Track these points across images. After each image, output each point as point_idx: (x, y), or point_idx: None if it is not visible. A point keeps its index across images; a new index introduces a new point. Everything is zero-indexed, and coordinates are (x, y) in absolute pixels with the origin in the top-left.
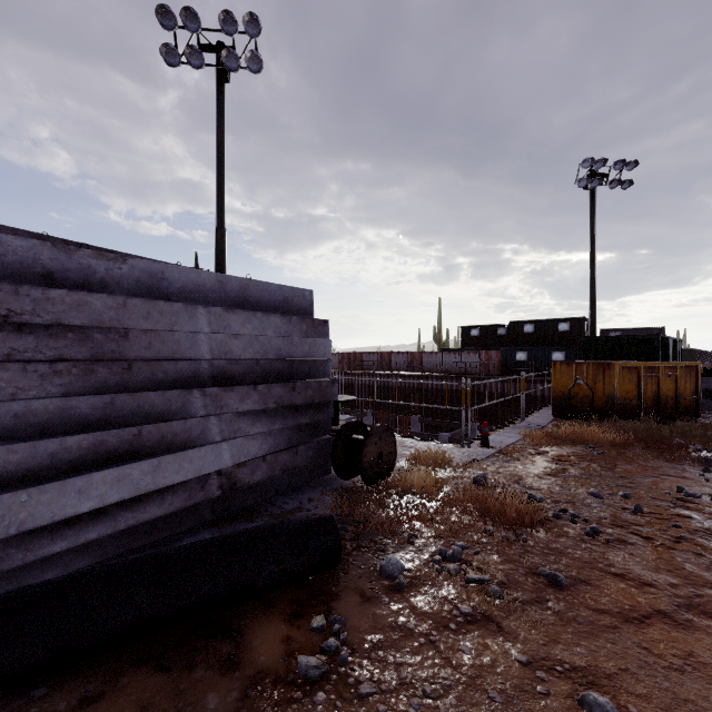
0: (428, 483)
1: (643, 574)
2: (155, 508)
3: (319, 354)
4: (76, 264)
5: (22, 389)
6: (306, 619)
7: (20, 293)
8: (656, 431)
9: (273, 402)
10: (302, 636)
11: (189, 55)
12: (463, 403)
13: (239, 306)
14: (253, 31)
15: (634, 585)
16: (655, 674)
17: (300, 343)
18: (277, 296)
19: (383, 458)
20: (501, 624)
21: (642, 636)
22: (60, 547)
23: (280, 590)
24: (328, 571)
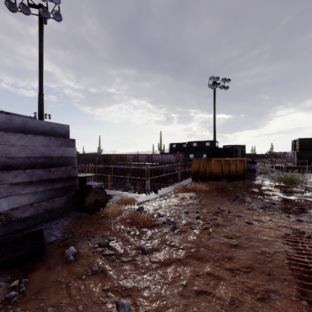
0: (115, 212)
1: (182, 244)
2: None
3: (69, 155)
4: None
5: None
6: (10, 283)
7: None
8: (224, 185)
9: (36, 177)
10: (0, 292)
11: (22, 7)
12: (146, 176)
13: (22, 131)
14: (56, 1)
15: (176, 249)
16: (158, 287)
17: (57, 149)
18: (47, 127)
19: (98, 202)
20: (107, 273)
21: (164, 271)
22: None
23: (8, 269)
24: (40, 257)
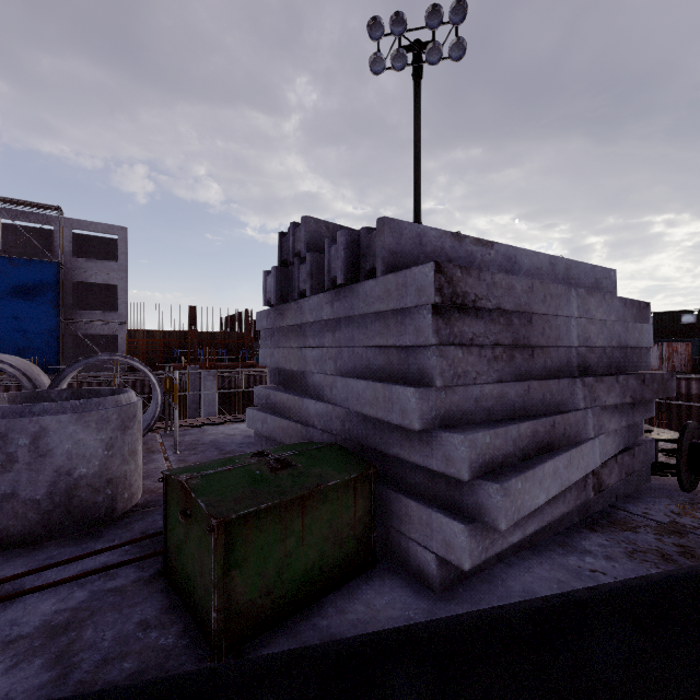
0: None
1: None
2: (560, 505)
3: (644, 342)
4: (463, 251)
5: (478, 374)
6: None
7: (480, 278)
8: None
9: (628, 395)
10: None
11: (393, 59)
12: None
13: None
14: (456, 19)
15: None
16: None
17: (632, 329)
18: (590, 278)
19: None
20: None
21: None
22: (516, 537)
23: None
24: None
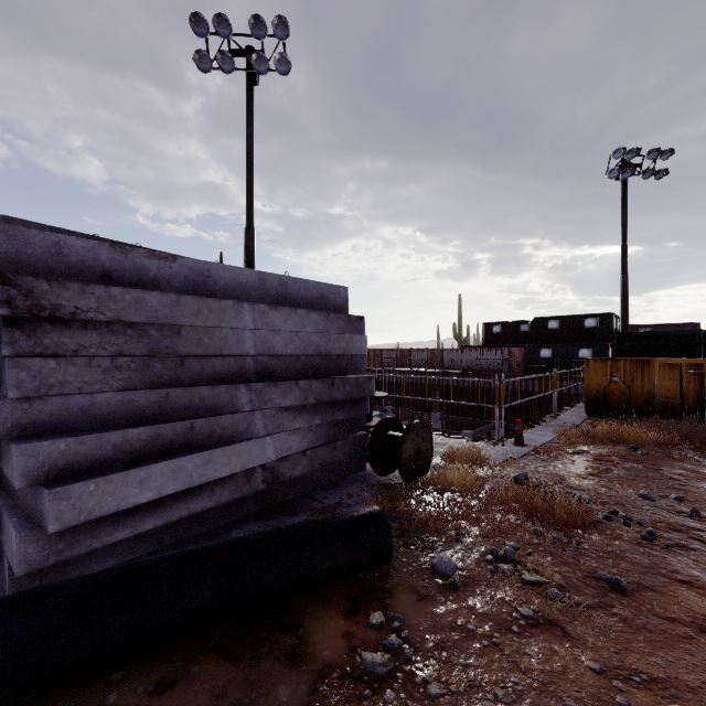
0: (469, 481)
1: None
2: (205, 500)
3: (355, 350)
4: (131, 263)
5: (88, 384)
6: (363, 615)
7: (86, 291)
8: (703, 431)
9: (313, 397)
10: (362, 632)
11: (220, 60)
12: (496, 400)
13: (279, 303)
14: (281, 34)
15: (704, 594)
16: None
17: (338, 339)
18: (314, 293)
19: (420, 455)
20: (566, 629)
21: None
22: (122, 536)
23: (333, 584)
24: (378, 567)
